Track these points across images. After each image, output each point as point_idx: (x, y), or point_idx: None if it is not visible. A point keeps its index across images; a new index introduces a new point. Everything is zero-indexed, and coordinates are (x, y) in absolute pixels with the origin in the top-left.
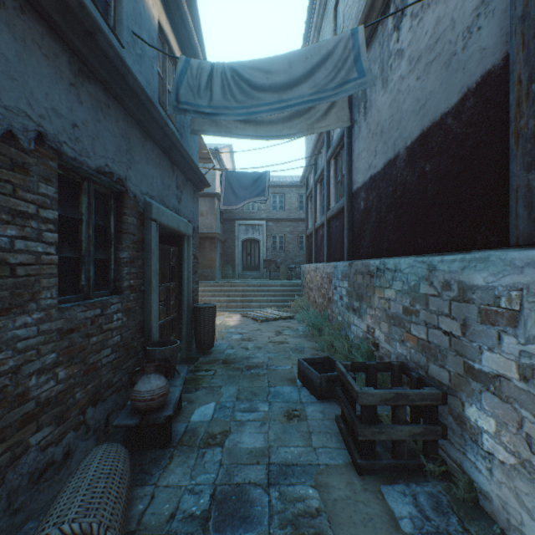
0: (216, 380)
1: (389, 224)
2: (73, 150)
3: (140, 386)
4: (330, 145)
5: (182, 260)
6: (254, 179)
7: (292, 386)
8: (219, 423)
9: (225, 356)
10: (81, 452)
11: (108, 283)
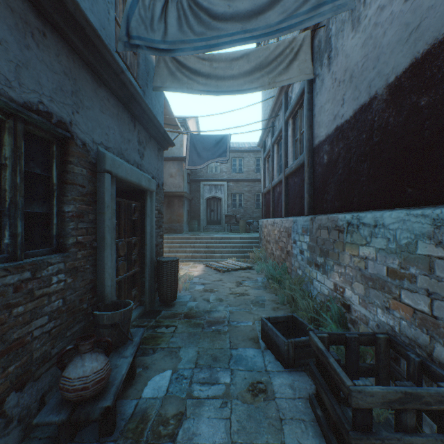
0: (175, 339)
1: (363, 175)
2: None
3: (70, 371)
4: (288, 106)
5: (145, 215)
6: (216, 141)
7: (256, 348)
8: (174, 400)
9: (187, 309)
10: None
11: (49, 240)
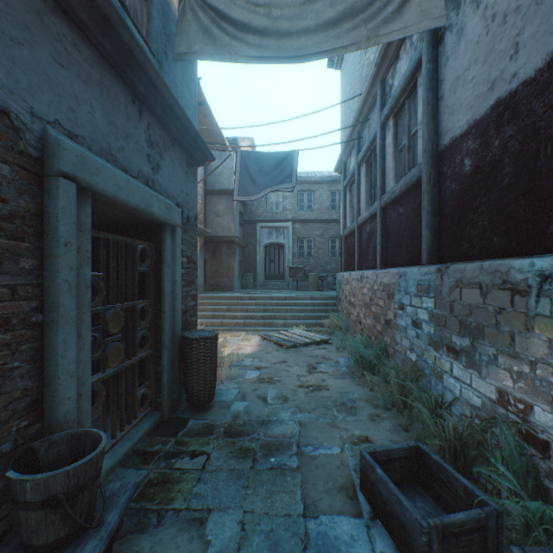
0: (202, 489)
1: None
2: None
3: None
4: (386, 101)
5: (162, 263)
6: (278, 160)
7: (353, 517)
8: None
9: (230, 417)
10: None
11: None
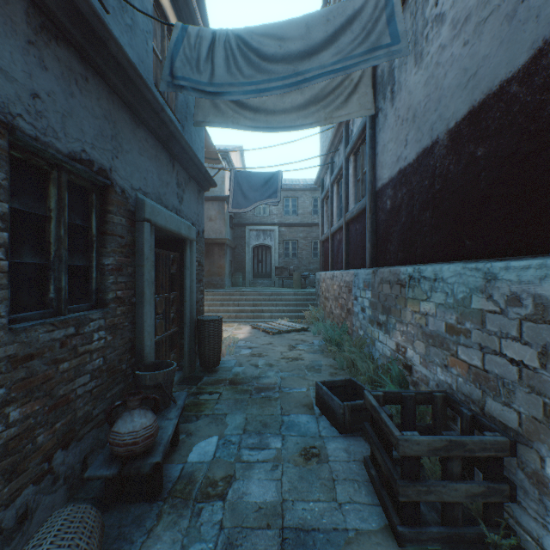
0: (220, 406)
1: (425, 224)
2: (33, 127)
3: (119, 426)
4: (349, 141)
5: (184, 267)
6: (265, 179)
7: (309, 415)
8: (222, 464)
9: (232, 375)
10: (45, 510)
11: (88, 295)
